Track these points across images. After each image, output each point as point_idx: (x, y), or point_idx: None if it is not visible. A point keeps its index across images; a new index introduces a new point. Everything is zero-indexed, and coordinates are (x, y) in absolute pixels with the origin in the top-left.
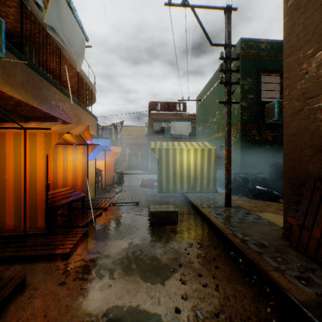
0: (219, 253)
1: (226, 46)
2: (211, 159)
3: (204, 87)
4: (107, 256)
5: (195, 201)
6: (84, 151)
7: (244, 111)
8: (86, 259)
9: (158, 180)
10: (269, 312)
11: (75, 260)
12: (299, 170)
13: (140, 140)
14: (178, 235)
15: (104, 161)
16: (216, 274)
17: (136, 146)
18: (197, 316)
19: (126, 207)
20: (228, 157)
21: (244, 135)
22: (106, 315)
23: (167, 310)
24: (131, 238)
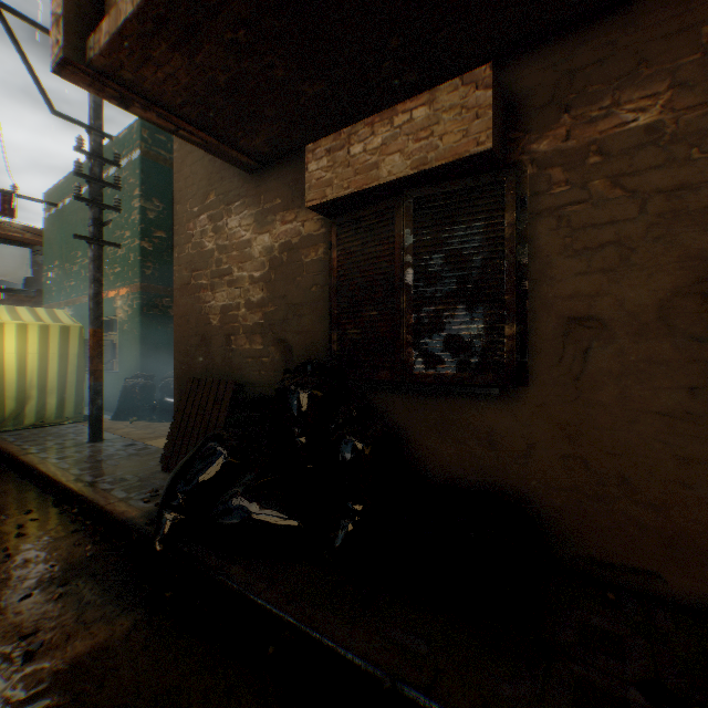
0: (38, 517)
1: (93, 130)
2: (72, 349)
3: (67, 176)
4: None
5: (14, 446)
6: None
7: (148, 259)
8: None
9: None
10: (91, 550)
11: None
12: (188, 366)
13: None
14: None
15: None
16: (15, 545)
17: None
18: None
19: None
20: (97, 346)
21: (149, 305)
22: None
23: None
24: None
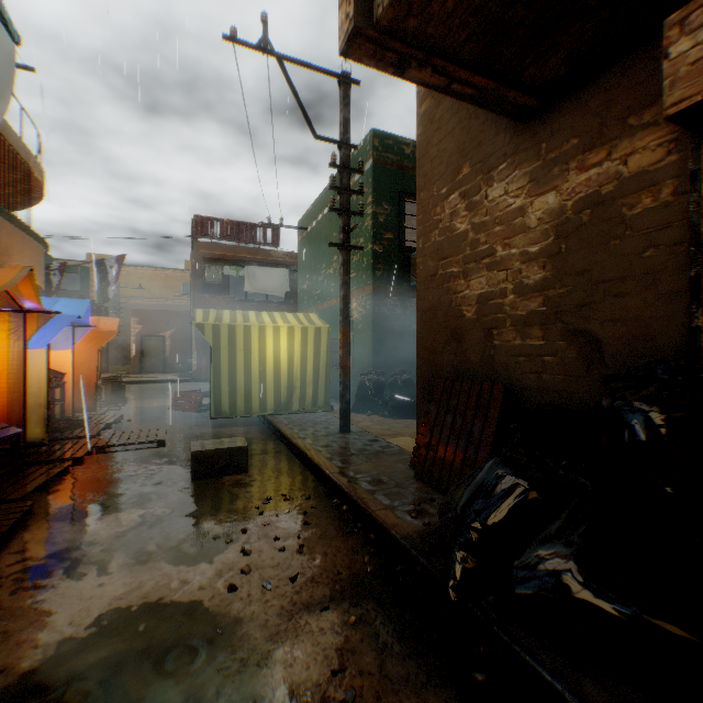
0: (314, 505)
1: (342, 144)
2: (321, 347)
3: (313, 203)
4: (92, 544)
5: (287, 428)
6: (16, 327)
7: (378, 261)
8: (40, 556)
9: (212, 392)
10: (368, 561)
11: (10, 563)
12: (434, 364)
13: (170, 301)
14: (247, 489)
15: (72, 352)
16: (303, 533)
17: (160, 317)
18: (264, 588)
19: (134, 453)
20: (345, 344)
21: (379, 305)
22: (97, 624)
23: (215, 592)
24: (147, 507)
